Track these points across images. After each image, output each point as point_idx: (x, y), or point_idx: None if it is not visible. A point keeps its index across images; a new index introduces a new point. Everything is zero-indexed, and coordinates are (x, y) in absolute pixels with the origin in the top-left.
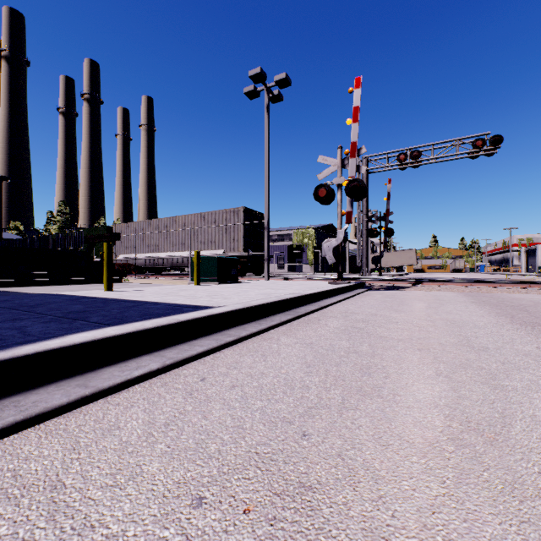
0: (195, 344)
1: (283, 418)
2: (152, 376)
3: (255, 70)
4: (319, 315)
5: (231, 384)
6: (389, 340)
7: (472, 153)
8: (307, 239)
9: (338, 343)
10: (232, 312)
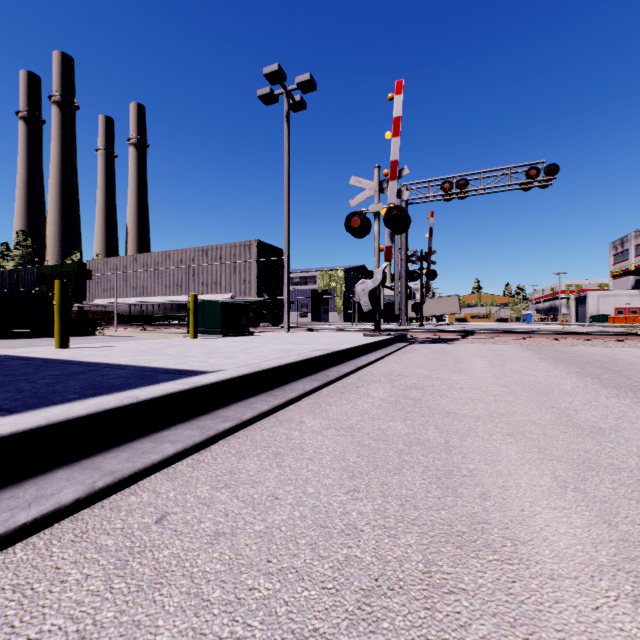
0: (165, 438)
1: (313, 638)
2: (61, 517)
3: (272, 67)
4: (357, 379)
5: (213, 528)
6: (461, 418)
7: (524, 184)
8: (335, 283)
9: (391, 426)
10: (233, 380)
